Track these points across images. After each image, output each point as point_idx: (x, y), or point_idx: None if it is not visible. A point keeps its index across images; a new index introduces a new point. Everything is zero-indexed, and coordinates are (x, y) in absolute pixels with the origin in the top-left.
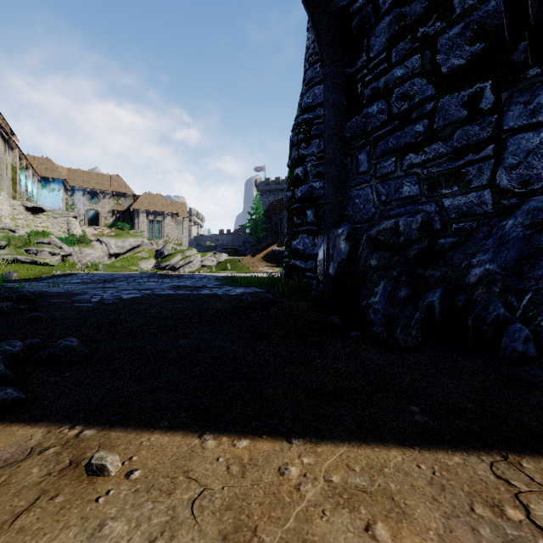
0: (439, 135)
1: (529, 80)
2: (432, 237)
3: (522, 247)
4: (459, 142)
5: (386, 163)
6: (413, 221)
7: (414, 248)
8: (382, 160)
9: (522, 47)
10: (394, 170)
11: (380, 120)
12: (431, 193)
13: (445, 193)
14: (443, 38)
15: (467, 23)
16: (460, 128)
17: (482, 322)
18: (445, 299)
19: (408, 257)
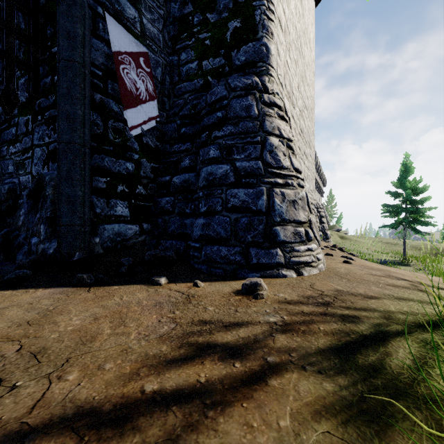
0: (19, 138)
1: (39, 121)
2: (15, 199)
3: (27, 206)
4: (24, 145)
5: (4, 148)
6: (2, 188)
7: (3, 205)
8: (3, 146)
9: (37, 103)
10: (7, 154)
11: (2, 119)
12: (17, 172)
13: (20, 173)
14: (20, 82)
15: (26, 79)
16: (24, 137)
17: (13, 246)
18: (7, 235)
19: (2, 210)
